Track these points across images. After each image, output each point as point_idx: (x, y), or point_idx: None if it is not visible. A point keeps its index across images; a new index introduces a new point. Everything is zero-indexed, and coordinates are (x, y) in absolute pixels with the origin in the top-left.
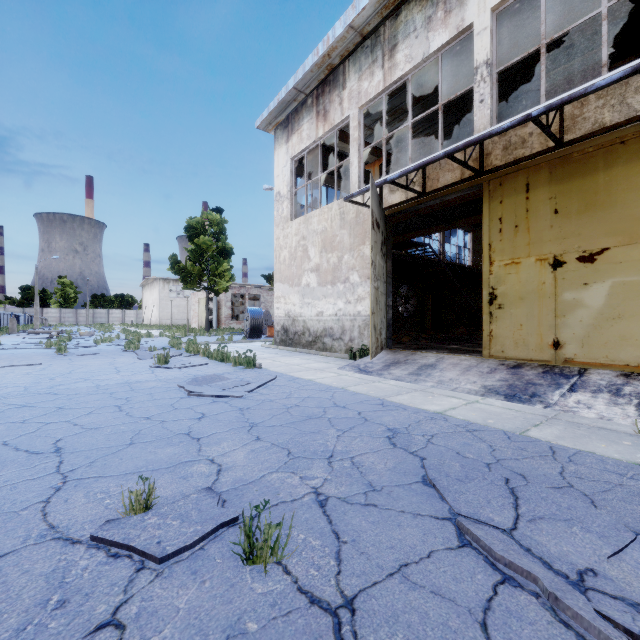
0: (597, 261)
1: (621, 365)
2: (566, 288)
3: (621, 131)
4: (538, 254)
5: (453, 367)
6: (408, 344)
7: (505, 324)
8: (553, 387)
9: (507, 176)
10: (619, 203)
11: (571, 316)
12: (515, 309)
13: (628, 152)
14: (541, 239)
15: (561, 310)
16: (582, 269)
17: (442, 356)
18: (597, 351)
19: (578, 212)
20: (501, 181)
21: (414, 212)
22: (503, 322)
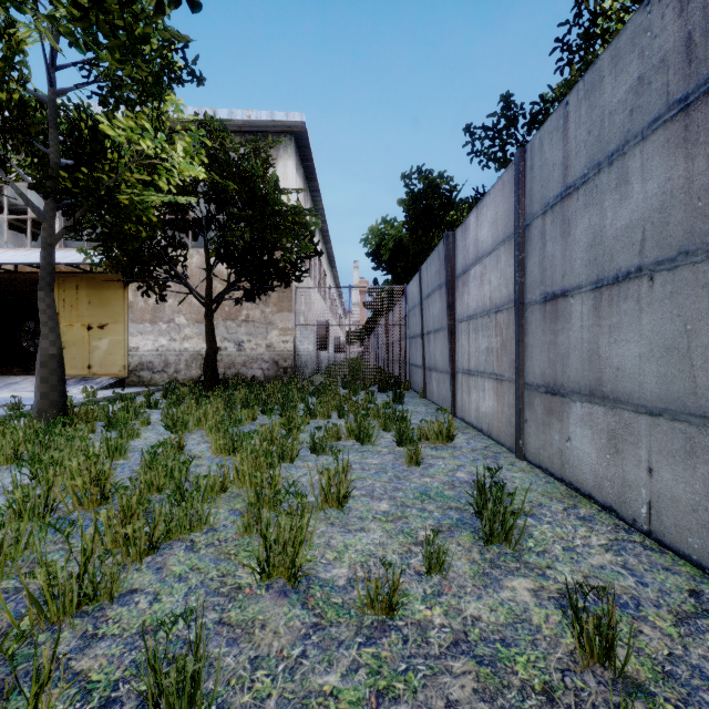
0: (105, 329)
1: (113, 374)
2: (94, 340)
3: (113, 275)
4: (82, 322)
5: (31, 382)
6: (14, 374)
7: (67, 357)
8: (75, 385)
9: (68, 278)
10: (112, 305)
11: (96, 353)
12: (72, 349)
13: (115, 285)
14: (84, 315)
15: (92, 350)
16: (100, 332)
17: (29, 377)
18: (105, 369)
19: (98, 305)
20: (65, 280)
21: (12, 279)
22: (66, 356)
